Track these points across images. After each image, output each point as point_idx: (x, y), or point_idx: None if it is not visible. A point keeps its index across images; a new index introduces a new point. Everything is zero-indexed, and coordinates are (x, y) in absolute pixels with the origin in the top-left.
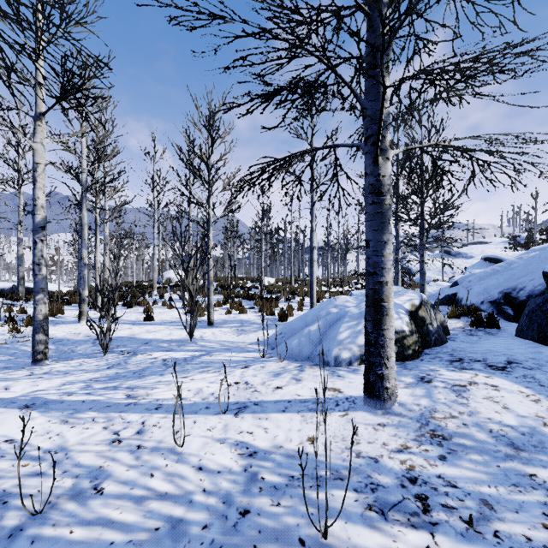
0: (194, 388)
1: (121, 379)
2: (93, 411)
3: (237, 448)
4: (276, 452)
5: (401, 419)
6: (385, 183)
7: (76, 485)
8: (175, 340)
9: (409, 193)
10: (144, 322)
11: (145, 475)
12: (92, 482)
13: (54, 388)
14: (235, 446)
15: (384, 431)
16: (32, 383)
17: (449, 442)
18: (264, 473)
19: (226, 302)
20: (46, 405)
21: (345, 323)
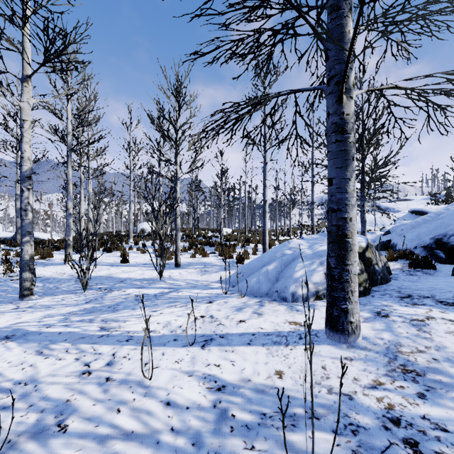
0: (163, 321)
1: (96, 313)
2: (68, 342)
3: (205, 381)
4: (245, 386)
5: (367, 353)
6: (349, 121)
7: (40, 421)
8: (147, 279)
9: None
10: (120, 264)
11: (111, 411)
12: (57, 418)
13: (35, 320)
14: (203, 379)
15: (352, 366)
16: (16, 315)
17: (423, 378)
18: (234, 409)
19: (191, 248)
20: (25, 336)
21: (300, 262)
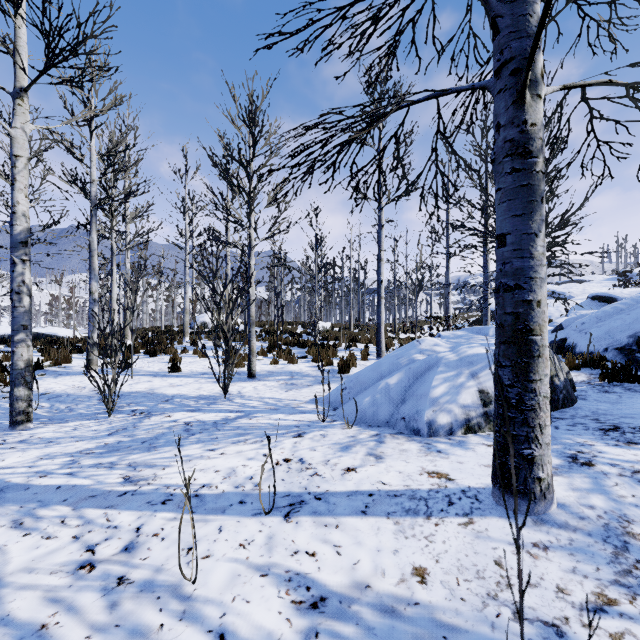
0: (224, 467)
1: (122, 452)
2: (68, 505)
3: (290, 587)
4: (361, 599)
5: (572, 536)
6: (535, 137)
7: None
8: (205, 396)
9: None
10: (168, 373)
11: None
12: None
13: (25, 464)
14: (287, 583)
15: (549, 561)
16: None
17: None
18: None
19: (272, 350)
20: (2, 493)
21: (439, 373)
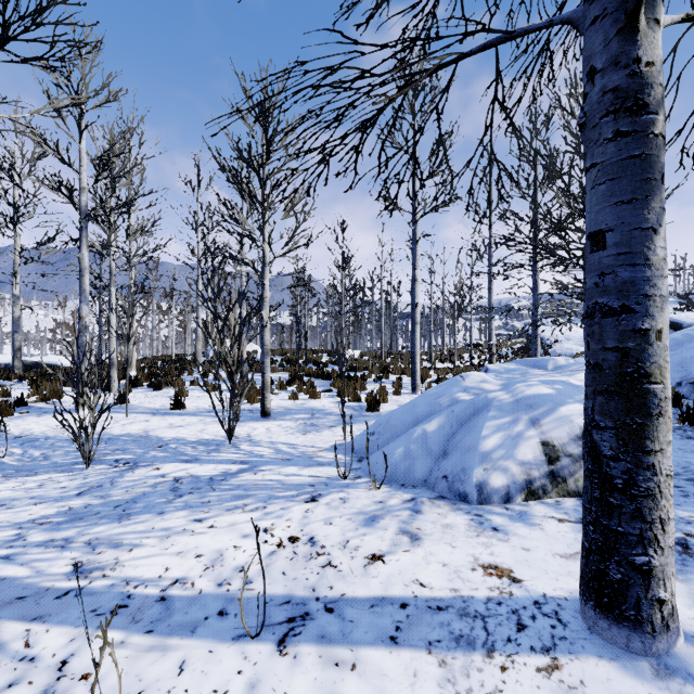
0: (210, 550)
1: (86, 521)
2: None
3: None
4: None
5: None
6: (653, 82)
7: None
8: (207, 441)
9: (572, 214)
10: (170, 411)
11: None
12: None
13: None
14: None
15: None
16: None
17: None
18: None
19: (292, 382)
20: None
21: (490, 419)
